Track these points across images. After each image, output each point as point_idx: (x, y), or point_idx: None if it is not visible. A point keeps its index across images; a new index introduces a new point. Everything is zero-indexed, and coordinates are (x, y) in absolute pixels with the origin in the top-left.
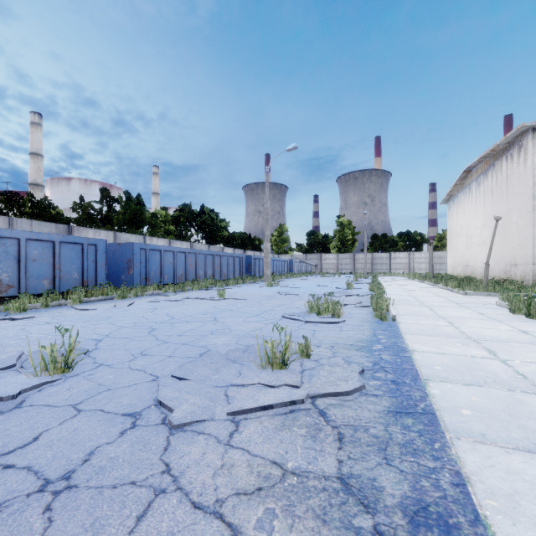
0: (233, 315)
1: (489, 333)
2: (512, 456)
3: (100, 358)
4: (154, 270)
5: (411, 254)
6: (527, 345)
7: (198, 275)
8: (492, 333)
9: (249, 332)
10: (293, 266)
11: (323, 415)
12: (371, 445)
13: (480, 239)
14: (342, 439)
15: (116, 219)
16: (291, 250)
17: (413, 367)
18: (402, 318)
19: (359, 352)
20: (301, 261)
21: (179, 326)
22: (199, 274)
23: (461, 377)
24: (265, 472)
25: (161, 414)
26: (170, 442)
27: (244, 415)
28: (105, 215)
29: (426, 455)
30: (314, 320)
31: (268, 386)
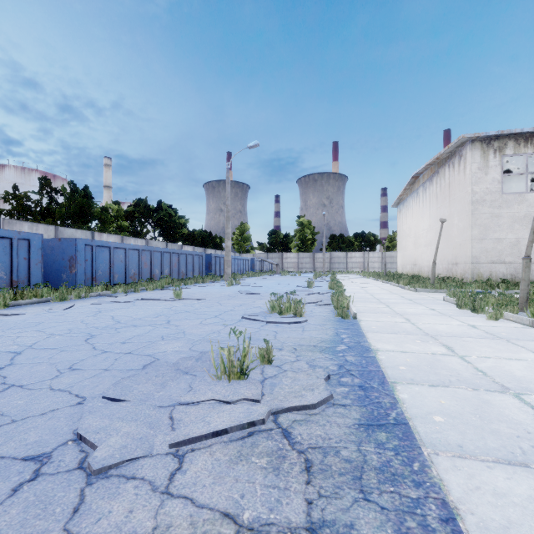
0: (189, 317)
1: (443, 329)
2: (494, 471)
3: (12, 376)
4: (102, 268)
5: (366, 253)
6: (478, 339)
7: (154, 275)
8: (445, 329)
9: (205, 335)
10: (255, 265)
11: (287, 437)
12: (344, 473)
13: (426, 240)
14: (311, 468)
15: (59, 213)
16: (252, 249)
17: (379, 368)
18: (362, 316)
19: (323, 354)
20: (262, 260)
21: (125, 331)
22: (155, 273)
23: (427, 377)
24: (212, 533)
25: (79, 453)
26: (84, 498)
27: (192, 445)
28: (46, 208)
29: (407, 480)
30: (276, 320)
31: (223, 402)
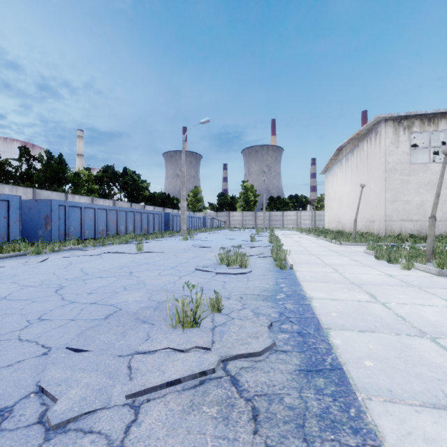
0: (149, 268)
1: (366, 278)
2: (422, 415)
3: None
4: (74, 225)
5: (299, 212)
6: (396, 287)
7: (120, 231)
8: (368, 278)
9: (162, 286)
10: (206, 222)
11: (235, 384)
12: (288, 421)
13: (348, 202)
14: (257, 417)
15: (36, 177)
16: (204, 209)
17: (314, 315)
18: (297, 267)
19: (266, 302)
20: (212, 218)
21: (91, 282)
22: (120, 229)
23: (355, 323)
24: None
25: (40, 406)
26: None
27: (147, 395)
28: (25, 173)
29: (345, 427)
30: (224, 271)
31: (177, 350)
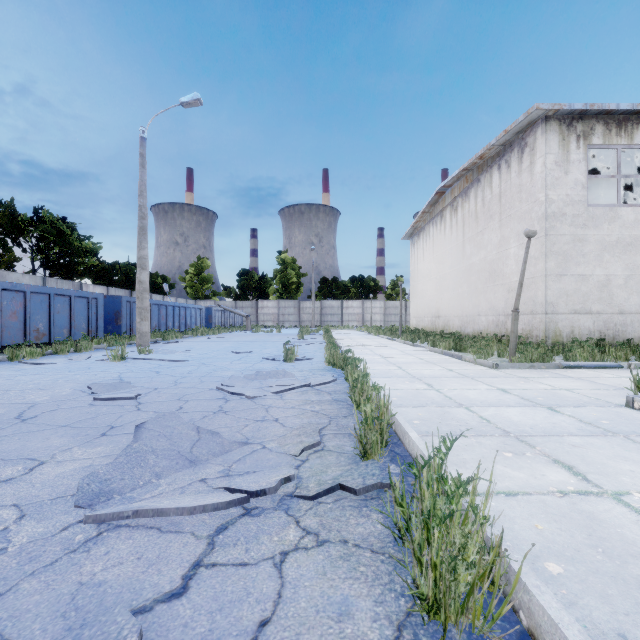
0: None
1: None
2: None
3: None
4: None
5: (365, 303)
6: None
7: None
8: None
9: None
10: (213, 317)
11: None
12: None
13: (457, 282)
14: None
15: None
16: (215, 295)
17: None
18: None
19: None
20: (225, 310)
21: None
22: None
23: None
24: None
25: None
26: None
27: None
28: None
29: None
30: None
31: None
